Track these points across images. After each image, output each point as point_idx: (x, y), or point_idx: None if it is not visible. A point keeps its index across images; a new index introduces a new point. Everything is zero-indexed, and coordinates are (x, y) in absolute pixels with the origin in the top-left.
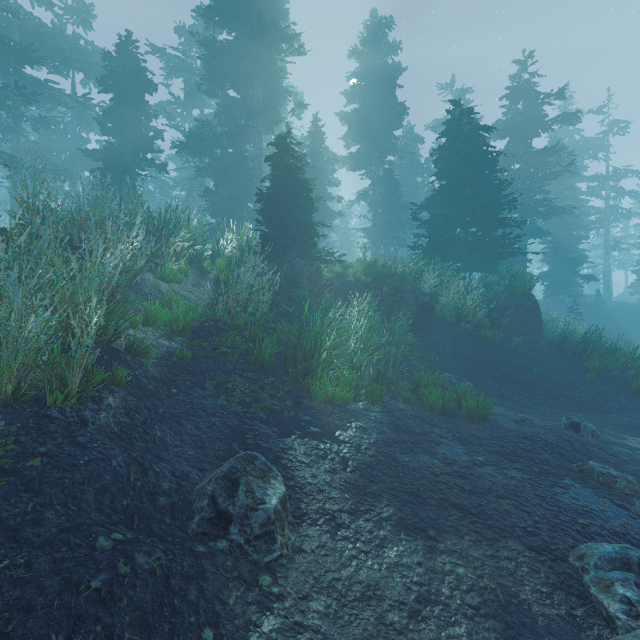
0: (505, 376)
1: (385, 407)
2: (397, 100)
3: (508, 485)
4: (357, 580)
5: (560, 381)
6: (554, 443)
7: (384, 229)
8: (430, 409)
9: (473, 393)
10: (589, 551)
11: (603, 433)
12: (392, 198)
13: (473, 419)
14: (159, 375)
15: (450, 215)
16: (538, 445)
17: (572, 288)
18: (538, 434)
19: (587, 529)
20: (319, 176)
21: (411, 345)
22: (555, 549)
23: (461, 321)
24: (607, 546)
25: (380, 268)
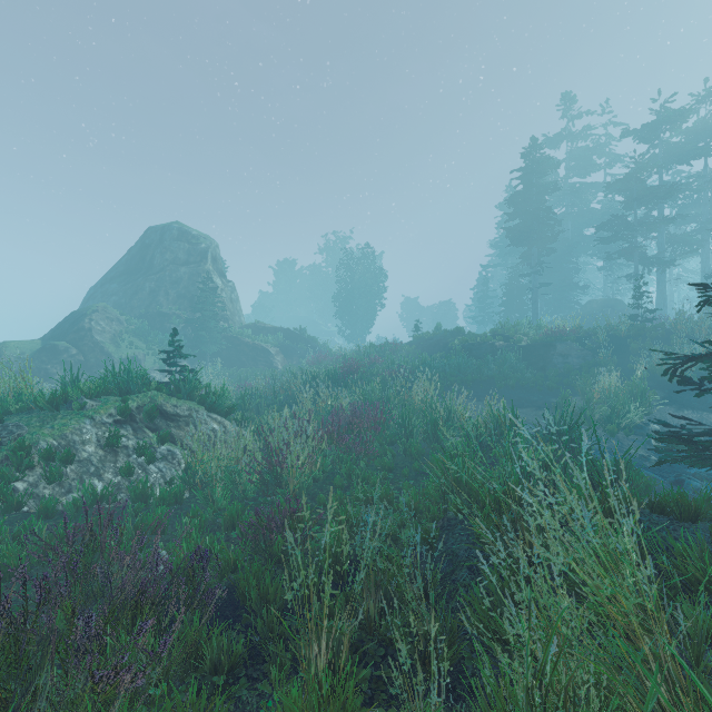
0: None
1: None
2: None
3: None
4: None
5: None
6: None
7: None
8: None
9: None
10: None
11: None
12: None
13: None
14: None
15: None
16: None
17: None
18: None
19: None
20: None
21: None
22: None
23: None
24: None
25: None
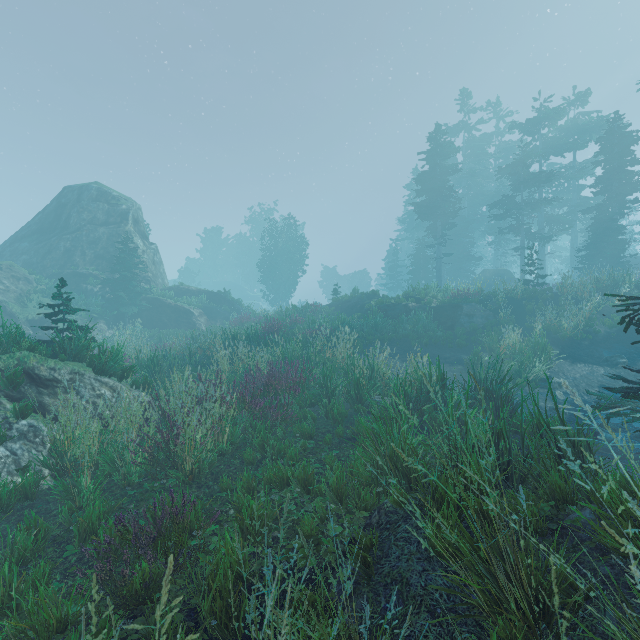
0: None
1: None
2: None
3: None
4: (635, 374)
5: None
6: None
7: None
8: None
9: None
10: None
11: None
12: None
13: None
14: (602, 339)
15: None
16: None
17: None
18: None
19: None
20: None
21: None
22: None
23: None
24: None
25: None
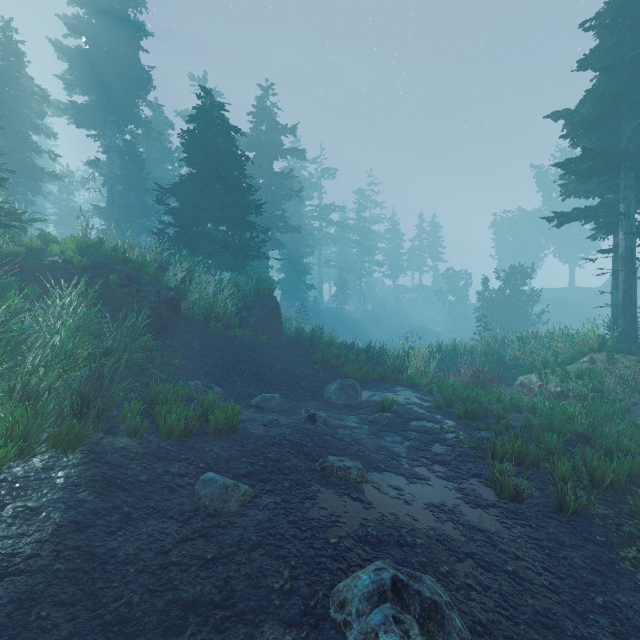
0: (253, 375)
1: (91, 452)
2: (141, 64)
3: (261, 522)
4: None
5: (297, 374)
6: (299, 442)
7: (124, 211)
8: (169, 433)
9: (223, 399)
10: (350, 593)
11: (330, 418)
12: (135, 177)
13: (222, 433)
14: None
15: (201, 207)
16: (286, 450)
17: (300, 294)
18: (285, 436)
19: (339, 548)
20: (14, 111)
21: (150, 350)
22: (315, 604)
23: (211, 320)
24: (364, 576)
25: (108, 250)
